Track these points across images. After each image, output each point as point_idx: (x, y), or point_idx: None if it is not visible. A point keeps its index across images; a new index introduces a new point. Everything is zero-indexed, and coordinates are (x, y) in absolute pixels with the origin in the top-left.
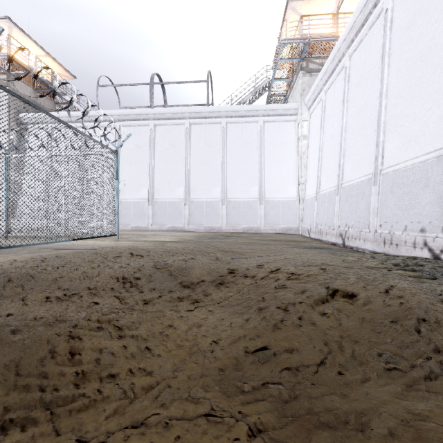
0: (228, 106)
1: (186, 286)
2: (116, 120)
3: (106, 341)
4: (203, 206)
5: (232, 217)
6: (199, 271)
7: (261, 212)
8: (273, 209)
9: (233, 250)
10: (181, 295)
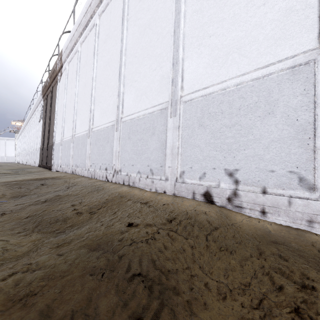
0: None
1: None
2: None
3: None
4: None
5: None
6: None
7: (6, 158)
8: (9, 158)
9: None
10: None
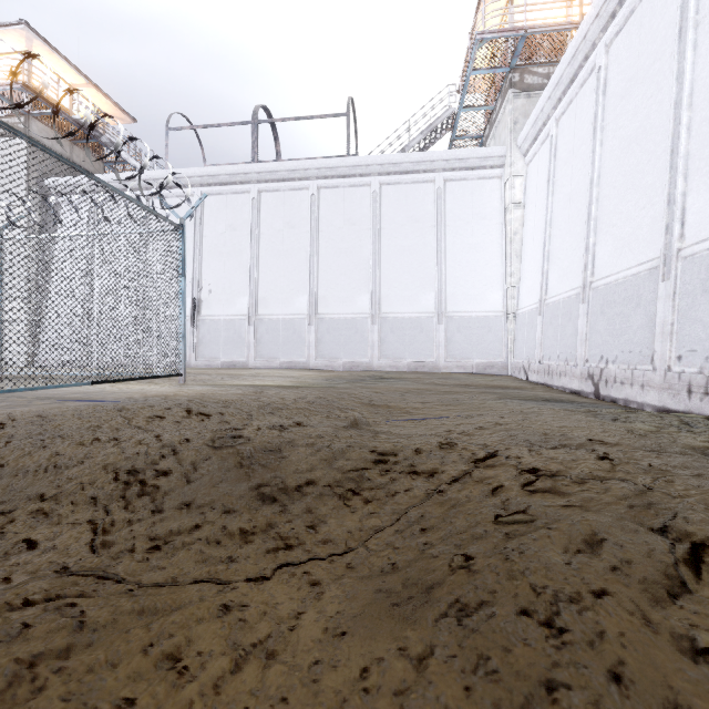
0: (383, 156)
1: (268, 496)
2: (197, 184)
3: None
4: (339, 327)
5: (390, 346)
6: (306, 457)
7: (441, 337)
8: (461, 331)
9: (390, 405)
10: (248, 525)
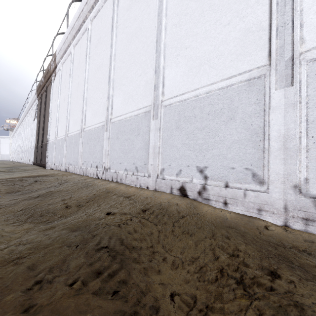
0: None
1: None
2: None
3: None
4: None
5: None
6: None
7: (0, 156)
8: (3, 156)
9: None
10: None
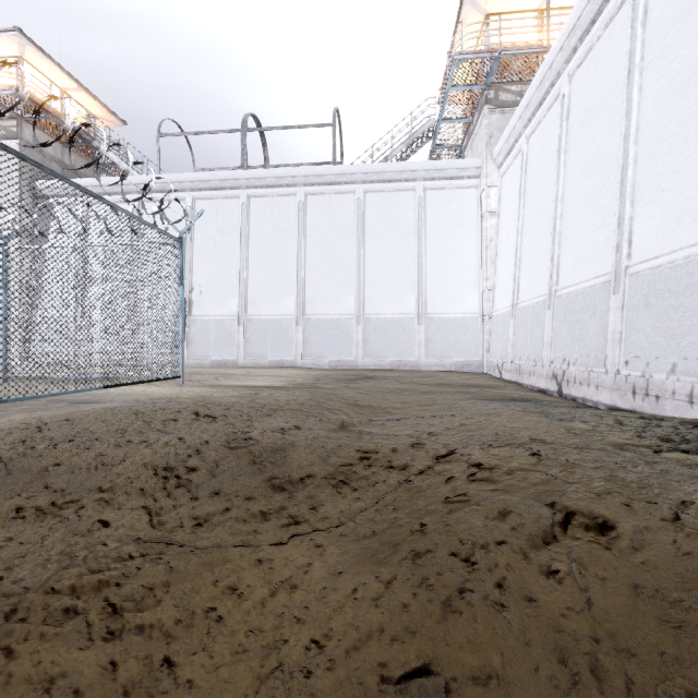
0: (367, 165)
1: (279, 486)
2: (188, 189)
3: (72, 653)
4: (326, 327)
5: (374, 345)
6: (306, 455)
7: (421, 337)
8: (441, 331)
9: (373, 405)
10: (266, 508)
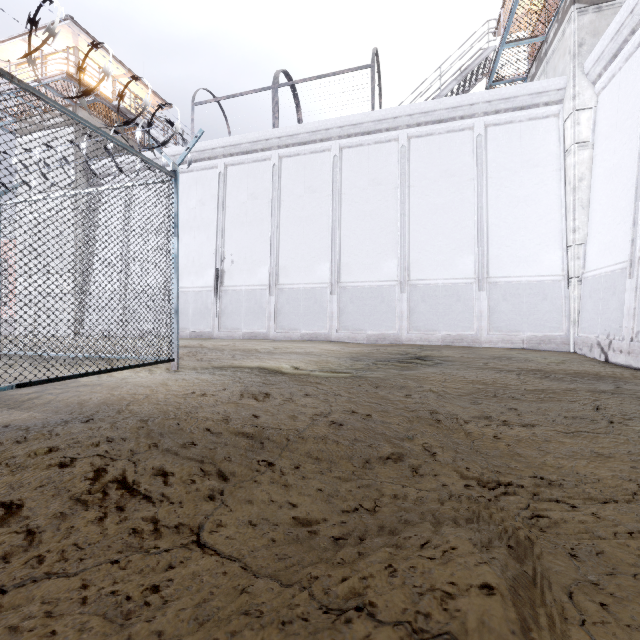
0: (413, 105)
1: None
2: (220, 155)
3: None
4: (364, 296)
5: (421, 316)
6: None
7: (482, 306)
8: (508, 299)
9: (468, 428)
10: None
